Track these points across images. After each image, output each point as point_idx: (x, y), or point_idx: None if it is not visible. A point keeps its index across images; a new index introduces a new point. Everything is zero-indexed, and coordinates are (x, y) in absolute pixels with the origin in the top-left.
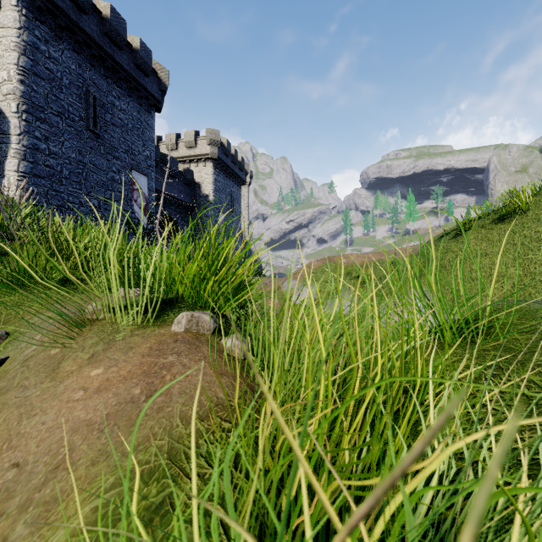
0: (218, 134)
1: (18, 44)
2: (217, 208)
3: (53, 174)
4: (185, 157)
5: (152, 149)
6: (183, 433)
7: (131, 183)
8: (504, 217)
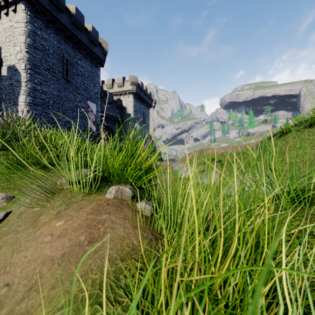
0: (136, 78)
1: (25, 31)
2: (135, 121)
3: (44, 103)
4: (117, 92)
5: (98, 88)
6: (109, 270)
7: (87, 107)
8: (312, 124)
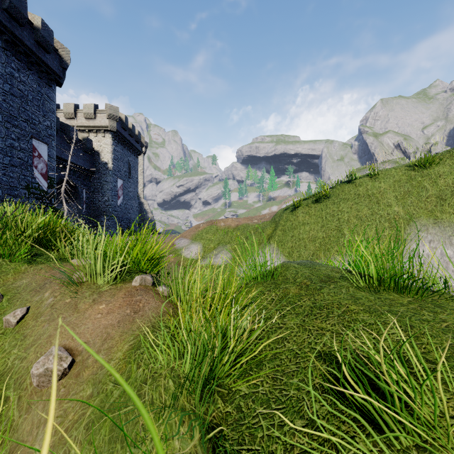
0: (116, 110)
1: None
2: (115, 175)
3: None
4: (83, 126)
5: (52, 119)
6: (155, 321)
7: (31, 150)
8: (318, 200)
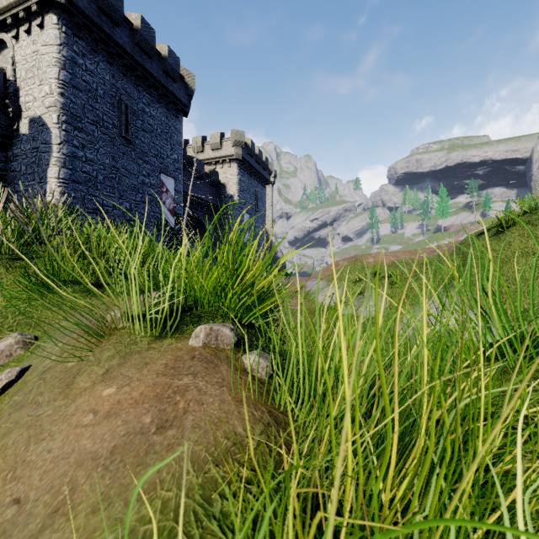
0: (242, 135)
1: (58, 59)
2: (241, 208)
3: (89, 180)
4: (210, 158)
5: (179, 152)
6: (194, 482)
7: (160, 186)
8: None
